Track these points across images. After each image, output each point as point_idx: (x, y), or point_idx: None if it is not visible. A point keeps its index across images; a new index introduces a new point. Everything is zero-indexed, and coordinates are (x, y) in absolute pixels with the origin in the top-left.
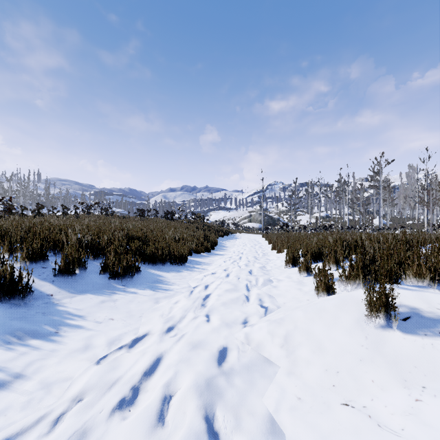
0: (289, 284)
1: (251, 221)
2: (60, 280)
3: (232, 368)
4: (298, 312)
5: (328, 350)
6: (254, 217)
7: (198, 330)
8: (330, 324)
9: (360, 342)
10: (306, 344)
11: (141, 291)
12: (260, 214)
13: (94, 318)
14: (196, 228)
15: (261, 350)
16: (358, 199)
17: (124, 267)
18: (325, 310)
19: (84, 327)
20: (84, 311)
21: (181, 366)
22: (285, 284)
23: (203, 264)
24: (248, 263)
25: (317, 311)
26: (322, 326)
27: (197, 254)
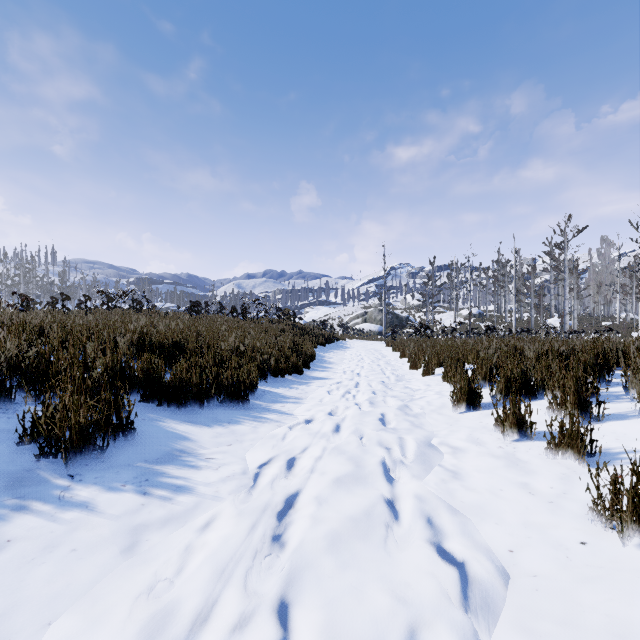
0: (485, 464)
1: (367, 322)
2: None
3: None
4: None
5: None
6: (371, 315)
7: None
8: None
9: None
10: None
11: (108, 498)
12: (380, 311)
13: None
14: (282, 331)
15: None
16: (528, 288)
17: (82, 425)
18: None
19: None
20: None
21: None
22: (476, 463)
23: (286, 400)
24: (374, 399)
25: None
26: None
27: (278, 378)
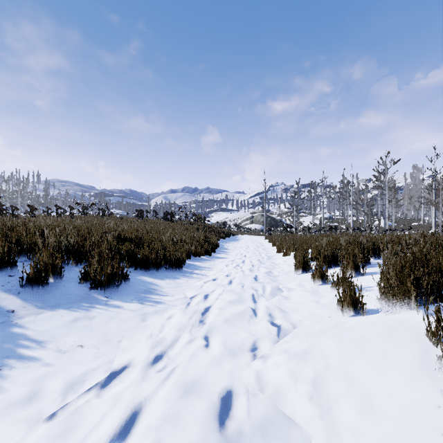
0: (302, 294)
1: (253, 223)
2: (28, 291)
3: (239, 441)
4: (328, 342)
5: (385, 412)
6: (256, 218)
7: (191, 365)
8: (378, 364)
9: (434, 400)
10: (347, 397)
11: (127, 305)
12: (262, 216)
13: (58, 345)
14: (197, 229)
15: (280, 403)
16: (362, 200)
17: (108, 274)
18: (367, 341)
19: (39, 360)
20: (48, 335)
21: (161, 437)
22: (298, 294)
23: (202, 269)
24: (252, 268)
25: (356, 342)
26: (366, 368)
27: (197, 258)
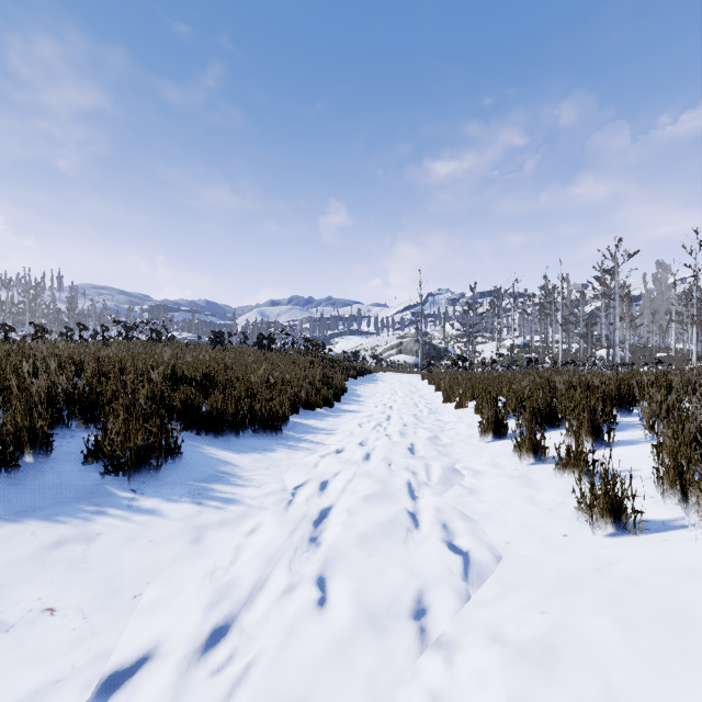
0: (500, 483)
1: (402, 353)
2: None
3: None
4: (599, 623)
5: None
6: (407, 346)
7: (282, 671)
8: None
9: None
10: None
11: (170, 507)
12: (416, 342)
13: None
14: (311, 364)
15: None
16: (577, 317)
17: (139, 446)
18: (697, 626)
19: None
20: None
21: None
22: (493, 483)
23: (318, 431)
24: (405, 430)
25: (670, 629)
26: None
27: (309, 411)
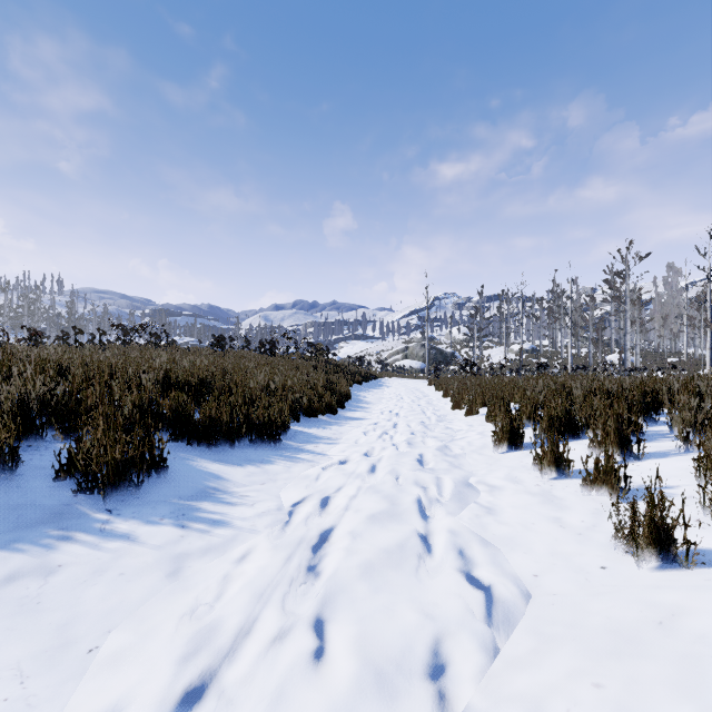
0: (521, 501)
1: (408, 358)
2: None
3: None
4: None
5: None
6: (413, 351)
7: None
8: None
9: None
10: None
11: (148, 531)
12: (422, 346)
13: None
14: (314, 369)
15: None
16: (586, 321)
17: (117, 461)
18: None
19: None
20: None
21: None
22: (512, 500)
23: (319, 441)
24: (413, 440)
25: None
26: None
27: (311, 419)
